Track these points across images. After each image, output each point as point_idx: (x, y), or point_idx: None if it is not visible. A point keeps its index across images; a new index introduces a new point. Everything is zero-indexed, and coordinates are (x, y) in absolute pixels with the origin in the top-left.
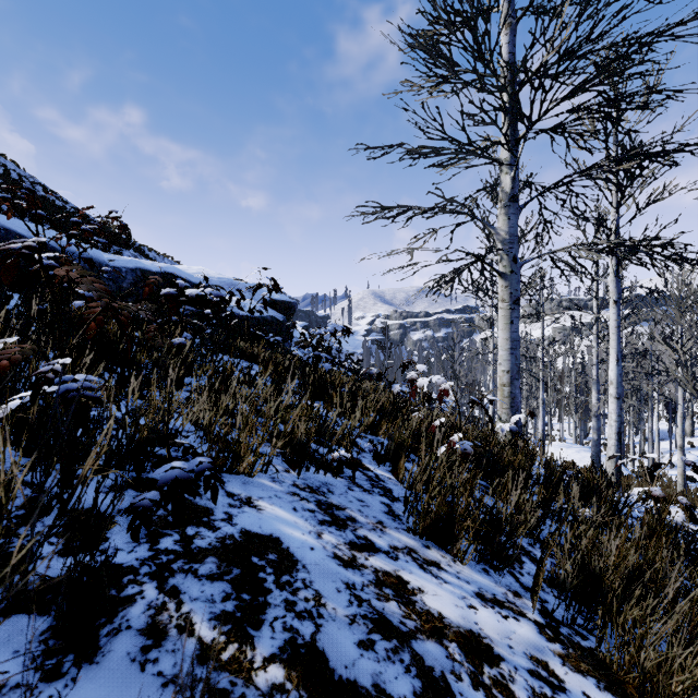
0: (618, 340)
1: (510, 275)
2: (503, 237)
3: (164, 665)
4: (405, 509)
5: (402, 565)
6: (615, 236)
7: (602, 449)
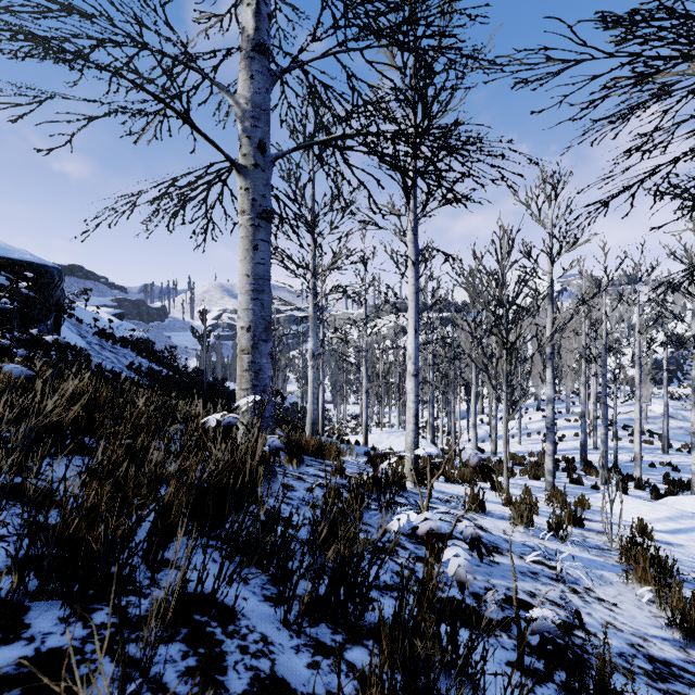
0: (417, 308)
1: (254, 170)
2: (243, 108)
3: None
4: None
5: None
6: (414, 187)
7: (421, 431)
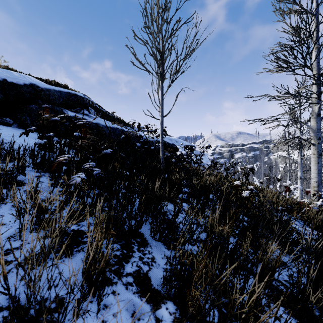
0: None
1: (317, 144)
2: (314, 130)
3: (294, 236)
4: (304, 223)
5: (315, 233)
6: None
7: None
